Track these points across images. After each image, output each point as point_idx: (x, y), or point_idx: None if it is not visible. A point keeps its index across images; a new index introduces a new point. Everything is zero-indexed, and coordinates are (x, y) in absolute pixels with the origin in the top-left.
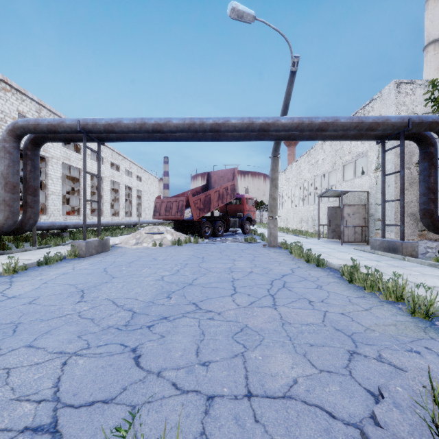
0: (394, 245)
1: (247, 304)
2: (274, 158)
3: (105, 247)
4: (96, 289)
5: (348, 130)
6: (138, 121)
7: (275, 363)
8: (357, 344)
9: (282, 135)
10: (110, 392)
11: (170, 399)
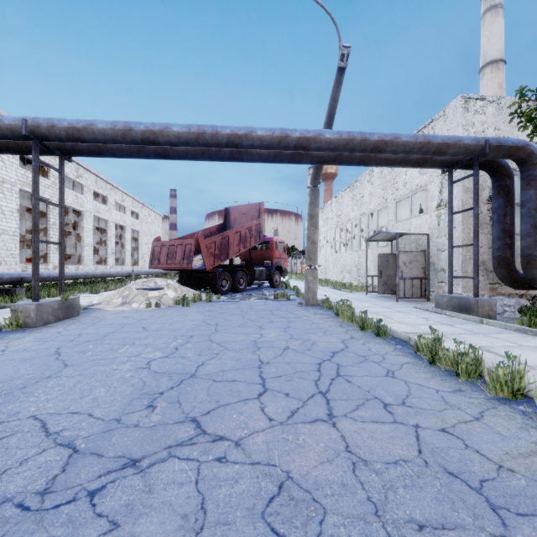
0: (466, 303)
1: (286, 417)
2: (314, 188)
3: (72, 311)
4: (22, 394)
5: (411, 152)
6: (120, 125)
7: None
8: (502, 516)
9: (325, 156)
10: None
11: None
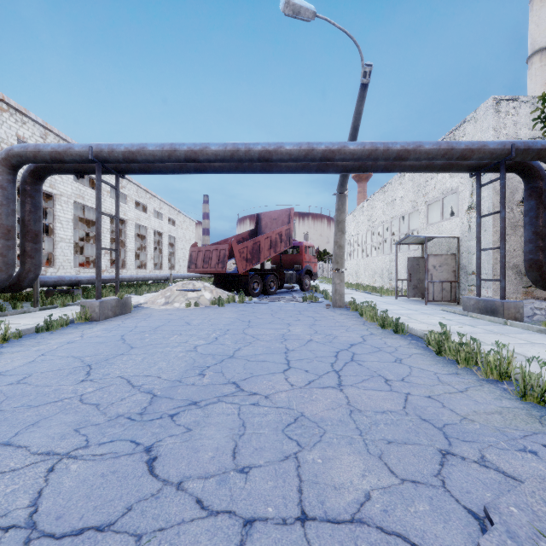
0: (492, 305)
1: (304, 384)
2: (340, 194)
3: (126, 308)
4: (107, 364)
5: (435, 159)
6: (167, 147)
7: (340, 469)
8: (450, 441)
9: (350, 165)
10: (109, 513)
11: (192, 525)
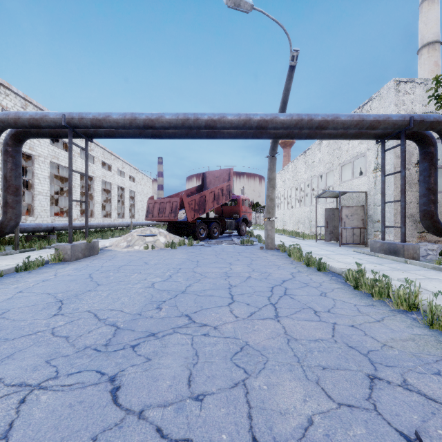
0: (395, 247)
1: (247, 316)
2: (272, 157)
3: (94, 251)
4: (77, 299)
5: (349, 128)
6: (129, 115)
7: (283, 395)
8: (376, 366)
9: (280, 133)
10: None
11: None
